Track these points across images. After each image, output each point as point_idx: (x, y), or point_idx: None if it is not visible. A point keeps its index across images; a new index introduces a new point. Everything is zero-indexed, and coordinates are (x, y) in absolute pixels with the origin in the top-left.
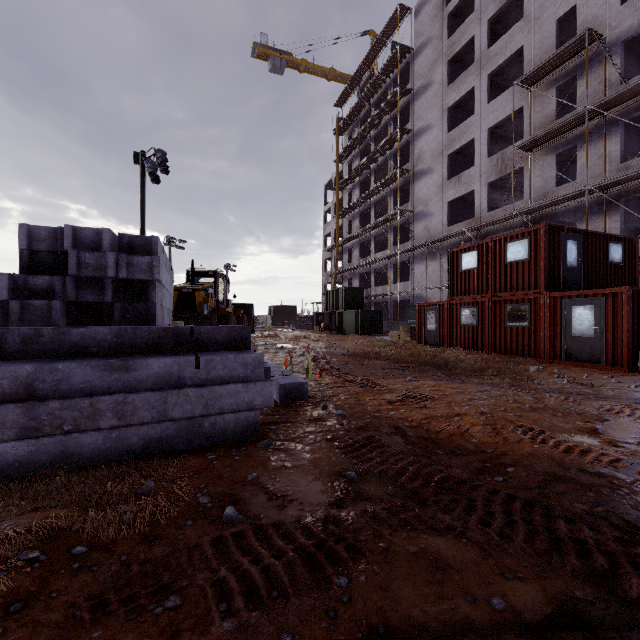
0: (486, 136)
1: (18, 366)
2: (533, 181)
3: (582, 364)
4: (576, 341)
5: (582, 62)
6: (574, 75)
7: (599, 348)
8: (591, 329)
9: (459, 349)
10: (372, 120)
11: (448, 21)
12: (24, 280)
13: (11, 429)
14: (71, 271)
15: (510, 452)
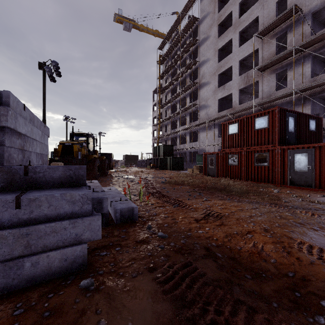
0: (238, 64)
1: None
2: (264, 88)
3: (300, 187)
4: (297, 174)
5: (290, 24)
6: (286, 31)
7: (311, 178)
8: (306, 167)
9: (228, 178)
10: (178, 56)
11: (218, 3)
12: None
13: None
14: None
15: (311, 277)
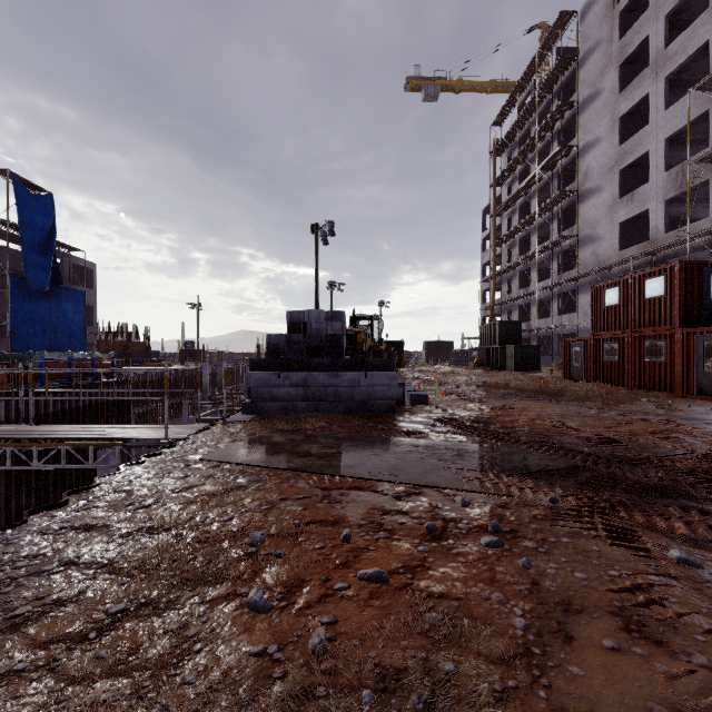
0: (663, 147)
1: (301, 373)
2: None
3: (711, 398)
4: (707, 376)
5: None
6: None
7: None
8: None
9: (596, 384)
10: (532, 139)
11: (619, 20)
12: (289, 337)
13: (300, 397)
14: (308, 332)
15: (529, 427)
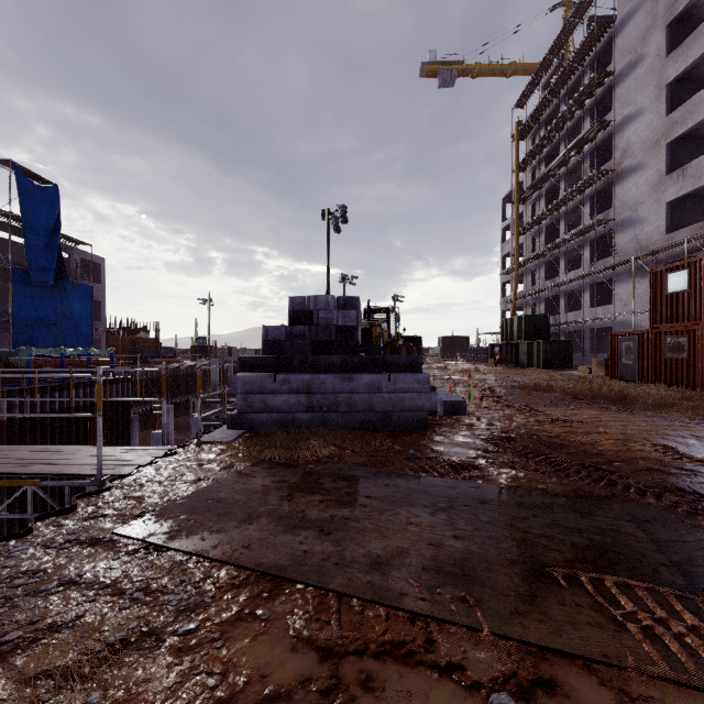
0: None
1: (304, 375)
2: None
3: None
4: None
5: None
6: None
7: None
8: None
9: (660, 385)
10: (560, 117)
11: None
12: (291, 329)
13: (302, 406)
14: (314, 322)
15: (625, 455)
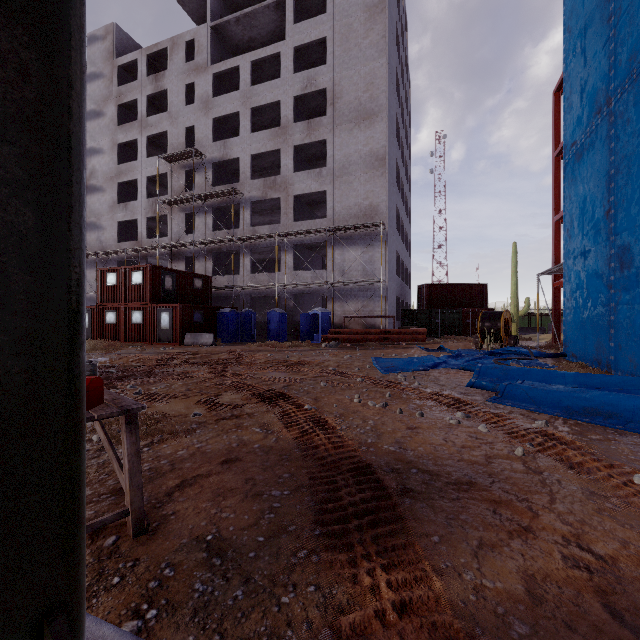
0: (146, 182)
1: None
2: (174, 226)
3: (165, 343)
4: (163, 331)
5: (197, 163)
6: (194, 168)
7: (171, 334)
8: (168, 325)
9: (101, 340)
10: None
11: (118, 71)
12: None
13: None
14: None
15: None
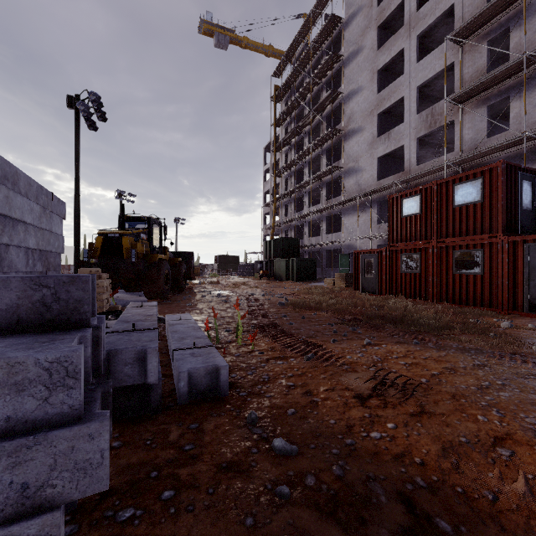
0: (415, 93)
1: None
2: (463, 133)
3: None
4: None
5: (515, 14)
6: (507, 27)
7: None
8: None
9: (402, 297)
10: (307, 86)
11: None
12: None
13: None
14: None
15: None
